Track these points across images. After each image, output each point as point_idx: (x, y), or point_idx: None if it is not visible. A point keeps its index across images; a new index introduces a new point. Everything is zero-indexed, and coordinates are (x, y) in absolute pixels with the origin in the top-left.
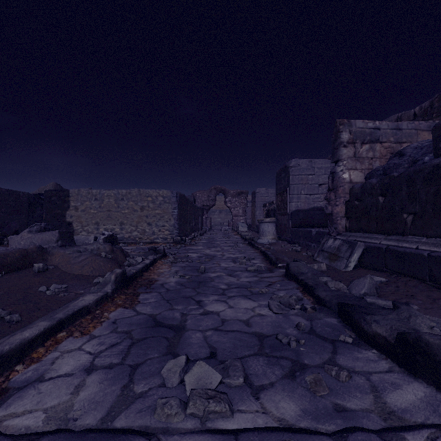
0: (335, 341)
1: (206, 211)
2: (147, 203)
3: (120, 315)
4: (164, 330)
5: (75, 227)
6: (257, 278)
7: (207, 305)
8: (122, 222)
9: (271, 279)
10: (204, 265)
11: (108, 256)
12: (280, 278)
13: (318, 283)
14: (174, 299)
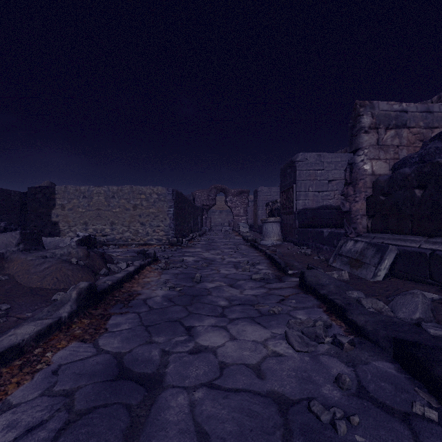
0: (409, 416)
1: (206, 211)
2: (140, 201)
3: (70, 355)
4: (129, 387)
5: (61, 227)
6: (265, 290)
7: (200, 335)
8: (113, 222)
9: (282, 291)
10: (200, 272)
11: (80, 263)
12: (293, 290)
13: (348, 301)
14: (156, 324)
